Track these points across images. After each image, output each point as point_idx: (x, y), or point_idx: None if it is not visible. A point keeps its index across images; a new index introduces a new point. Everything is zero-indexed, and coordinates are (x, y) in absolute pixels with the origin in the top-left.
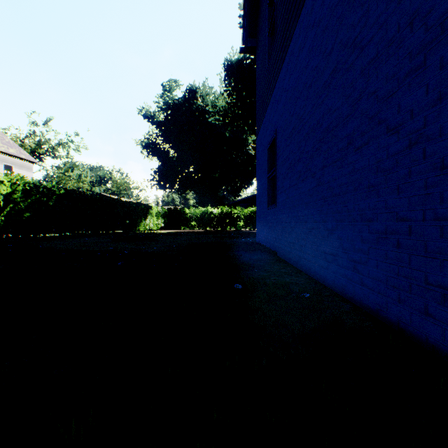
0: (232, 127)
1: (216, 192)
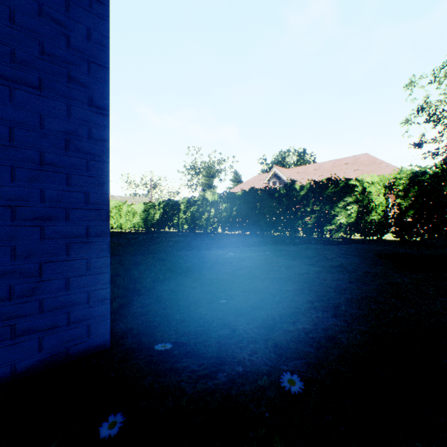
0: None
1: None
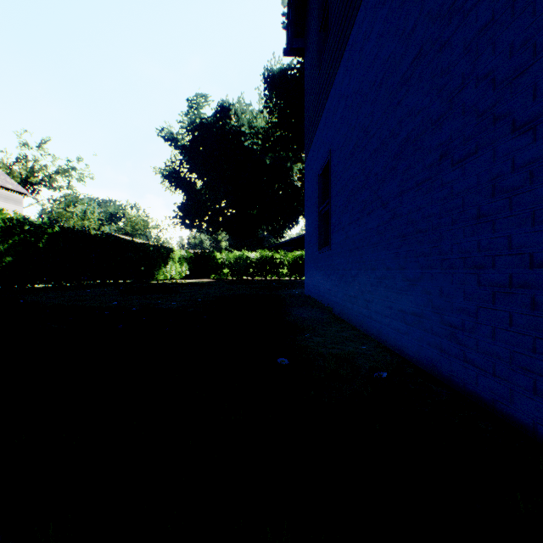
0: (274, 152)
1: (254, 233)
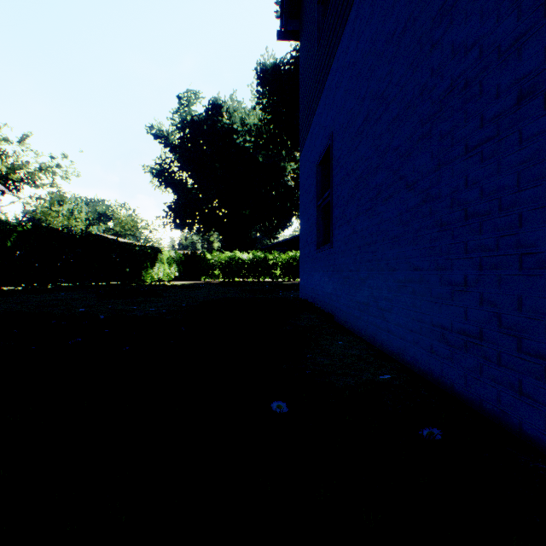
0: (267, 150)
1: (247, 234)
